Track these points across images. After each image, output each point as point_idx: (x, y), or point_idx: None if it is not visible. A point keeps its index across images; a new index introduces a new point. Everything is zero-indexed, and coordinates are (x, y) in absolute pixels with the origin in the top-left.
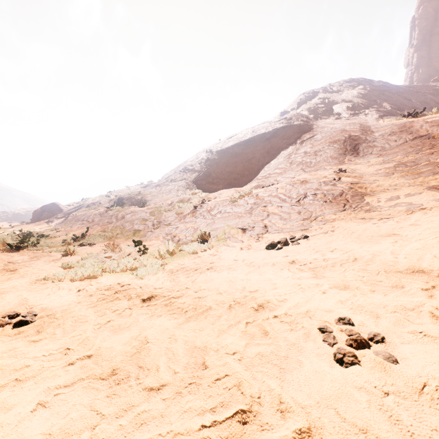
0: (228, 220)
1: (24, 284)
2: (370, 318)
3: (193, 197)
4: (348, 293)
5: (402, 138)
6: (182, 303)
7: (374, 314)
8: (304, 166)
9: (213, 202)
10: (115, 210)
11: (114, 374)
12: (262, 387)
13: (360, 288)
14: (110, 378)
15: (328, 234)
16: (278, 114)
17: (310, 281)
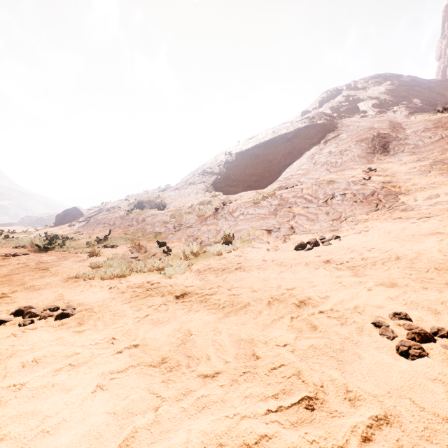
0: (252, 222)
1: (57, 281)
2: (428, 314)
3: (213, 200)
4: (396, 290)
5: (438, 135)
6: (217, 300)
7: (432, 310)
8: (329, 166)
9: (235, 203)
10: (136, 213)
11: (164, 362)
12: (322, 377)
13: (410, 285)
14: (160, 366)
15: (362, 234)
16: (298, 114)
17: (351, 279)
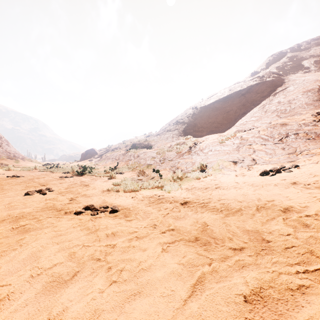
0: (219, 156)
1: (98, 192)
2: None
3: (186, 141)
4: None
5: None
6: (213, 206)
7: None
8: (279, 113)
9: (204, 143)
10: (132, 151)
11: (197, 240)
12: None
13: None
14: (196, 242)
15: (319, 163)
16: (249, 74)
17: None
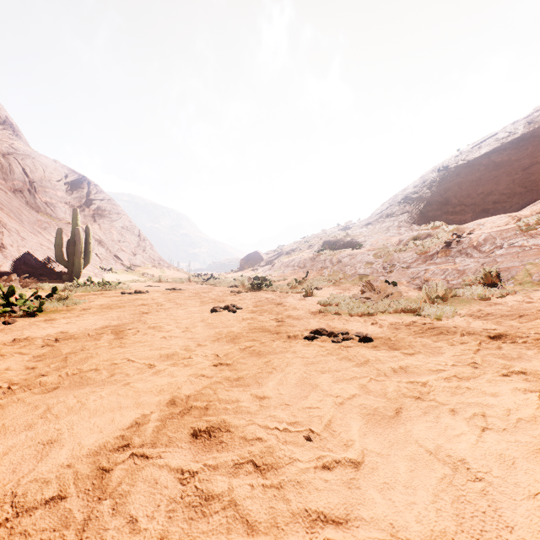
0: (526, 256)
1: (307, 314)
2: None
3: (433, 232)
4: None
5: None
6: None
7: None
8: None
9: (479, 234)
10: (327, 254)
11: None
12: None
13: None
14: None
15: None
16: None
17: None
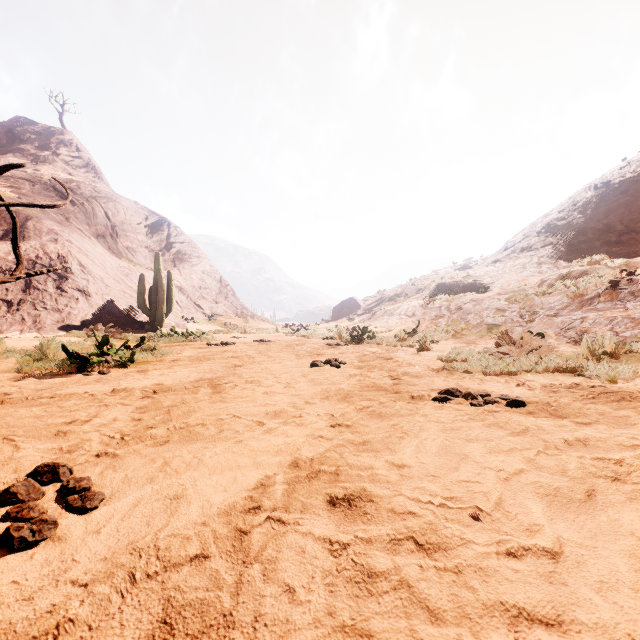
0: None
1: (427, 371)
2: None
3: (591, 269)
4: None
5: None
6: None
7: None
8: None
9: None
10: (442, 299)
11: None
12: None
13: None
14: None
15: None
16: None
17: None
